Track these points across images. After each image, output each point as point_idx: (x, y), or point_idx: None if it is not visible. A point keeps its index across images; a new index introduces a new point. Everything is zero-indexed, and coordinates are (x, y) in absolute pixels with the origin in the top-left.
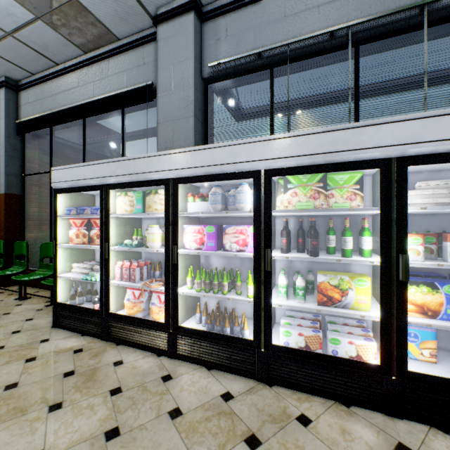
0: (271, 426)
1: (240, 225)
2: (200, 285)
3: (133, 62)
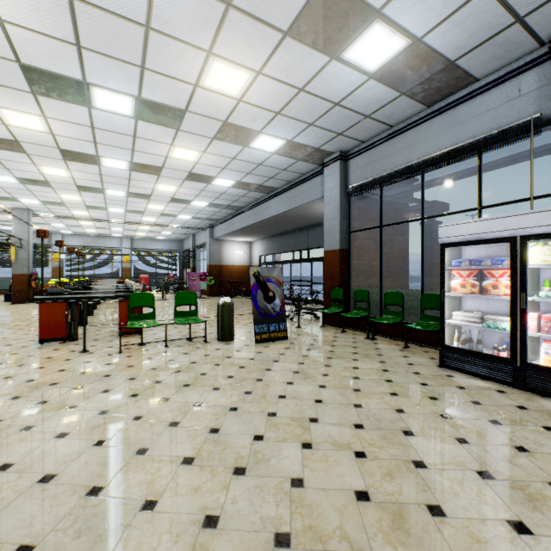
0: None
1: None
2: None
3: (499, 99)
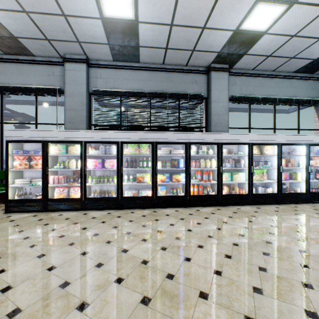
0: (123, 214)
1: (111, 159)
2: (95, 181)
3: (45, 71)
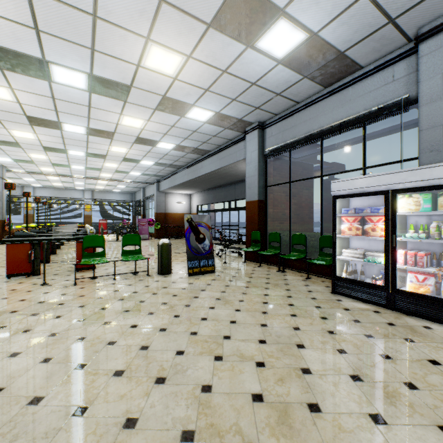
0: None
1: None
2: None
3: (378, 82)
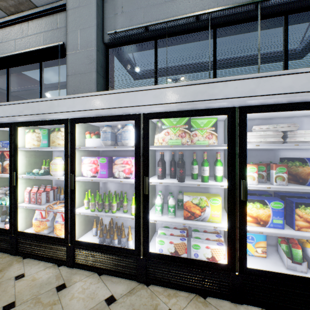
0: None
1: (126, 157)
2: (94, 206)
3: (48, 26)
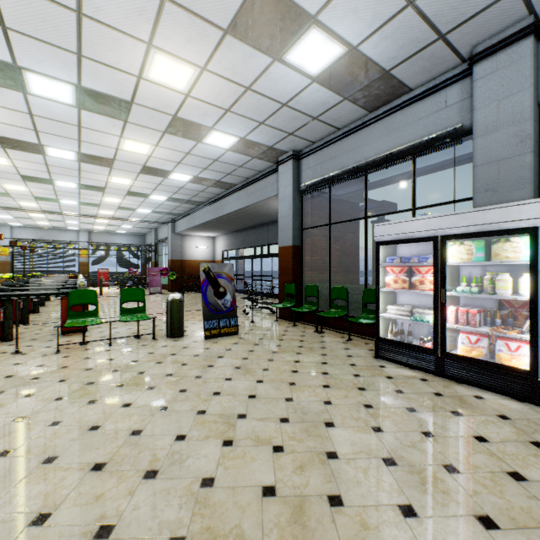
0: None
1: None
2: None
3: (429, 108)
